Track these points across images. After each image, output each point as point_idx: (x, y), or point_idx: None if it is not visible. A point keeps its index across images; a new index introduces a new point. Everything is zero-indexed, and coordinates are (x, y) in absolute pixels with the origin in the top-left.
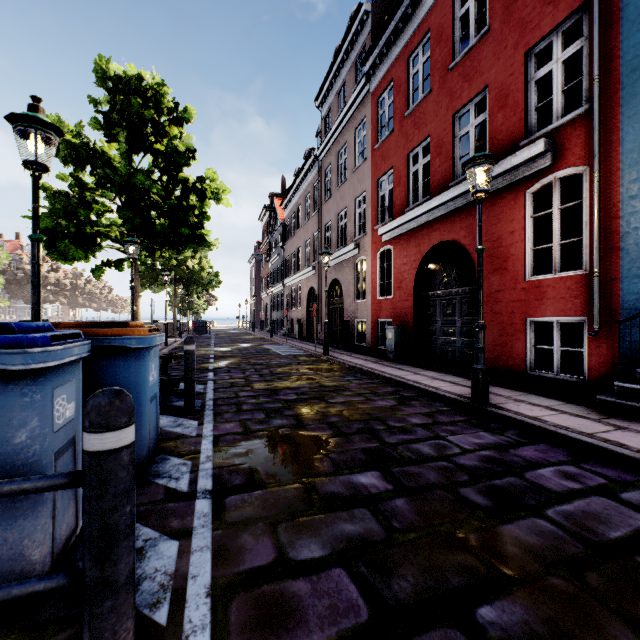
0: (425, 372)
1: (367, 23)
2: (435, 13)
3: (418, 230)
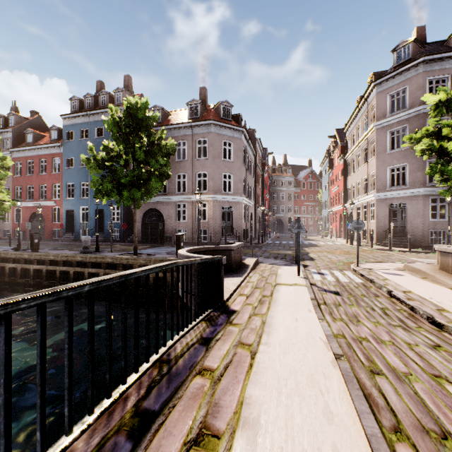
0: None
1: (10, 134)
2: (35, 158)
3: (31, 207)
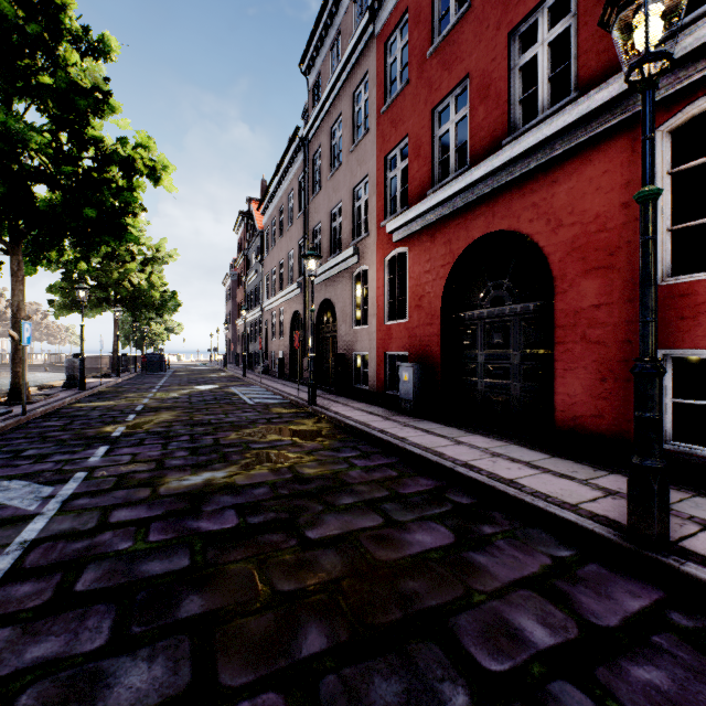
0: (470, 438)
1: None
2: None
3: (449, 220)
